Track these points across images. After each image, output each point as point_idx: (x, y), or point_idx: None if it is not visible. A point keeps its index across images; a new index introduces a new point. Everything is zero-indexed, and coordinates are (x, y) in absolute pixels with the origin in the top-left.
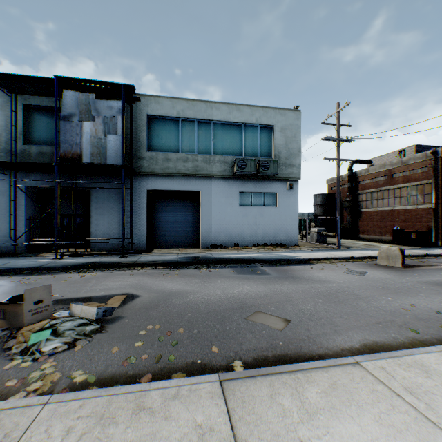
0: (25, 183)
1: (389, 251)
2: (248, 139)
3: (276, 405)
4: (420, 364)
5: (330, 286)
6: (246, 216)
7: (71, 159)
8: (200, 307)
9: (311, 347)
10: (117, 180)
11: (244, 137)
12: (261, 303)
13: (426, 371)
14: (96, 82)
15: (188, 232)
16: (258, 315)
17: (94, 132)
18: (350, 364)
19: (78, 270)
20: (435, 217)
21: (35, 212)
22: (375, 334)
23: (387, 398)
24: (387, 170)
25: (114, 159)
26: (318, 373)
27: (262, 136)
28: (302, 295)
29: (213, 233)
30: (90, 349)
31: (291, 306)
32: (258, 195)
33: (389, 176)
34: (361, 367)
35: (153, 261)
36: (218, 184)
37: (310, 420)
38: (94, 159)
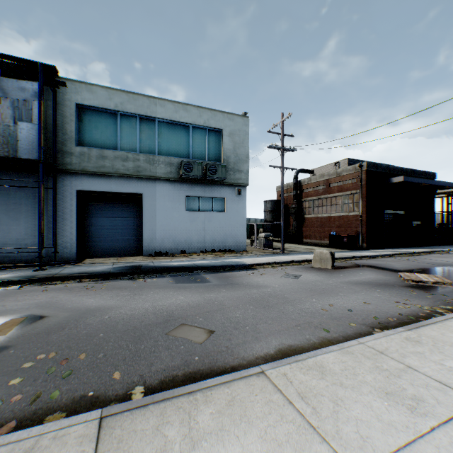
0: None
1: (322, 254)
2: (196, 141)
3: (159, 438)
4: (320, 366)
5: (265, 291)
6: (194, 221)
7: None
8: (118, 325)
9: (227, 358)
10: (37, 178)
11: (191, 139)
12: (190, 314)
13: (323, 372)
14: (2, 55)
15: (129, 239)
16: (182, 328)
17: (0, 117)
18: (255, 374)
19: None
20: (362, 223)
21: None
22: (292, 337)
23: (280, 408)
24: (325, 180)
25: (29, 152)
26: (220, 389)
27: (211, 139)
28: (235, 303)
29: (158, 239)
30: None
31: (220, 315)
32: (206, 200)
33: (328, 185)
34: (265, 377)
35: (79, 273)
36: (163, 187)
37: (191, 451)
38: None
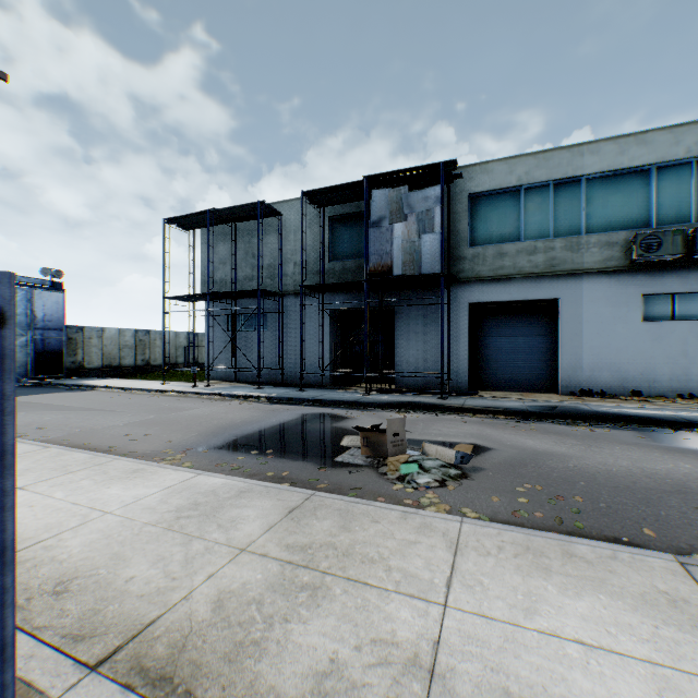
0: (329, 306)
1: None
2: (663, 193)
3: None
4: None
5: None
6: (660, 340)
7: (380, 274)
8: (596, 478)
9: None
10: (428, 293)
11: (653, 191)
12: None
13: None
14: (408, 170)
15: (536, 367)
16: None
17: (406, 234)
18: None
19: (394, 409)
20: None
21: (336, 338)
22: None
23: None
24: None
25: (431, 266)
26: None
27: None
28: None
29: (585, 369)
30: (463, 492)
31: None
32: (690, 298)
33: None
34: None
35: (488, 407)
36: (595, 285)
37: None
38: (406, 270)
